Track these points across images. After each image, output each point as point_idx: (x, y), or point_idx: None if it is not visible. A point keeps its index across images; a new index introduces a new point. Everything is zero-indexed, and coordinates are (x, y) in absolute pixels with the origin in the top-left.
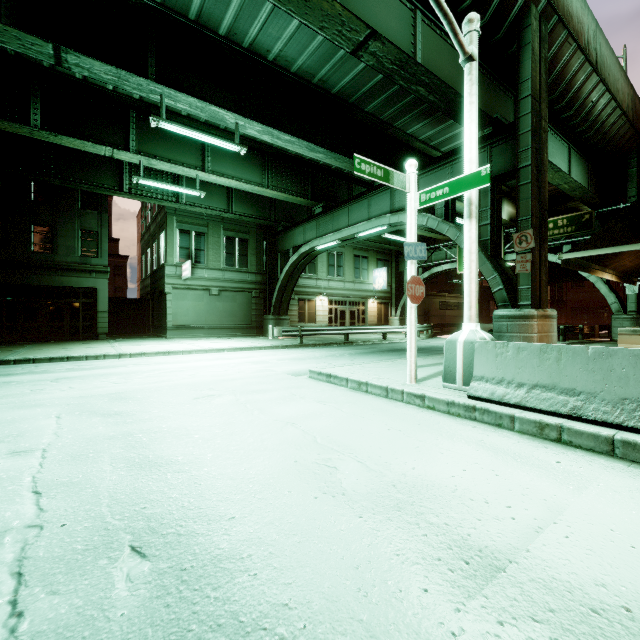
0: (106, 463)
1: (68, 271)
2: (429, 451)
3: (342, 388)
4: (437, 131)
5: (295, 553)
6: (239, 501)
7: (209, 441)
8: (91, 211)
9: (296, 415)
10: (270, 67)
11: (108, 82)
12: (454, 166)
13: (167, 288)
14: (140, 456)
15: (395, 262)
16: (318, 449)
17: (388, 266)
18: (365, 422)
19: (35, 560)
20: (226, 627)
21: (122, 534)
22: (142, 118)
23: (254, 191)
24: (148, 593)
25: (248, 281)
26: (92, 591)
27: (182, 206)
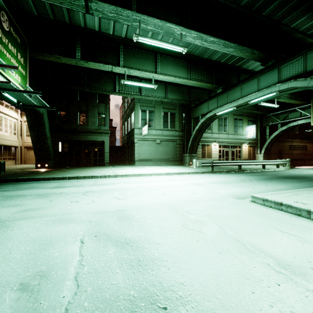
0: None
1: (92, 133)
2: None
3: (305, 219)
4: None
5: None
6: None
7: None
8: (102, 104)
9: None
10: None
11: (111, 19)
12: None
13: (135, 140)
14: None
15: (260, 121)
16: None
17: (255, 124)
18: None
19: None
20: None
21: None
22: (126, 48)
23: (182, 83)
24: None
25: (175, 135)
26: None
27: (143, 97)
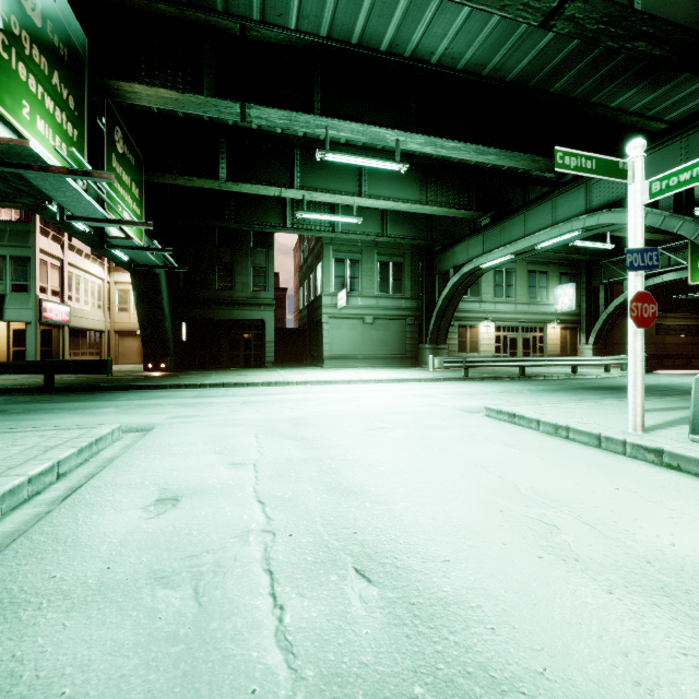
0: (307, 484)
1: (243, 305)
2: (692, 525)
3: (532, 431)
4: (659, 95)
5: (534, 617)
6: (448, 544)
7: (396, 475)
8: (260, 249)
9: (484, 458)
10: (433, 70)
11: (281, 126)
12: (691, 137)
13: (324, 318)
14: (335, 481)
15: (586, 276)
16: (525, 500)
17: (576, 281)
18: (579, 476)
19: (278, 562)
20: (477, 677)
21: (342, 554)
22: (305, 154)
23: (411, 210)
24: (384, 618)
25: (402, 308)
26: (333, 602)
27: (338, 235)
